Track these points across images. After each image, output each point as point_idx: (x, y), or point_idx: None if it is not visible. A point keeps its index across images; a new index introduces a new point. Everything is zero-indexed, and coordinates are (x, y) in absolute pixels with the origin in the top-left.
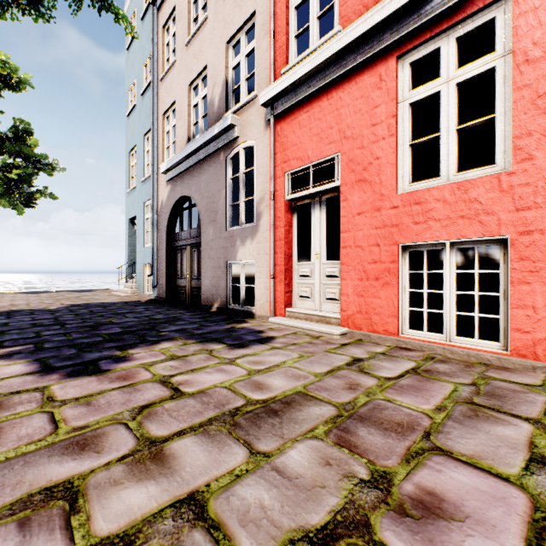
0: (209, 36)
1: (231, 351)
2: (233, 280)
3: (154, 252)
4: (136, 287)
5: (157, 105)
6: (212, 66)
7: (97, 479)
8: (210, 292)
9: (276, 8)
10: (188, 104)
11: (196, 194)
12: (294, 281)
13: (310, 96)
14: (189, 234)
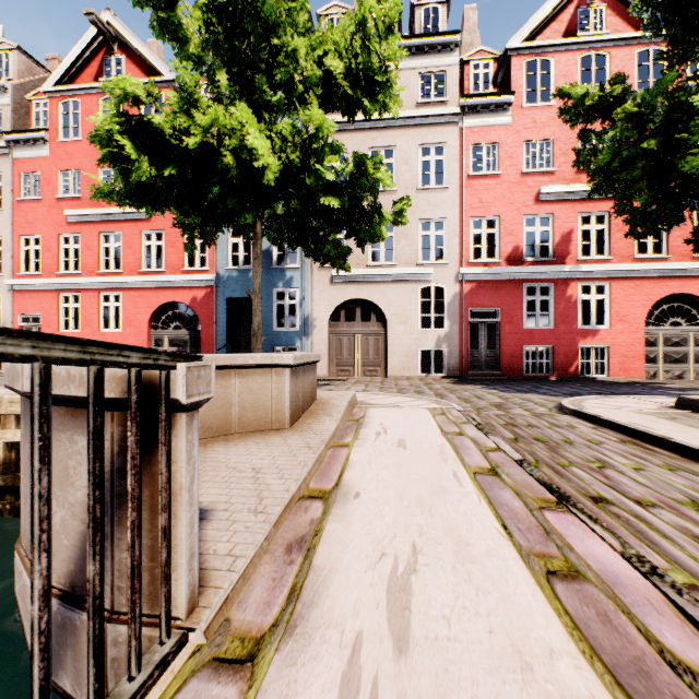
0: None
1: None
2: None
3: None
4: None
5: None
6: None
7: None
8: None
9: (15, 245)
10: None
11: None
12: None
13: (31, 290)
14: None
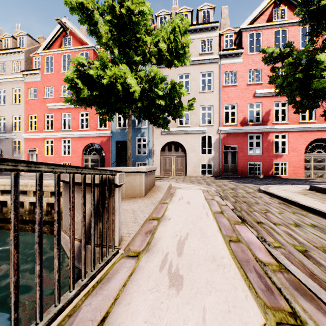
0: (6, 110)
1: None
2: None
3: None
4: None
5: None
6: (7, 117)
7: None
8: None
9: (26, 119)
10: None
11: (1, 146)
12: None
13: (33, 138)
14: None
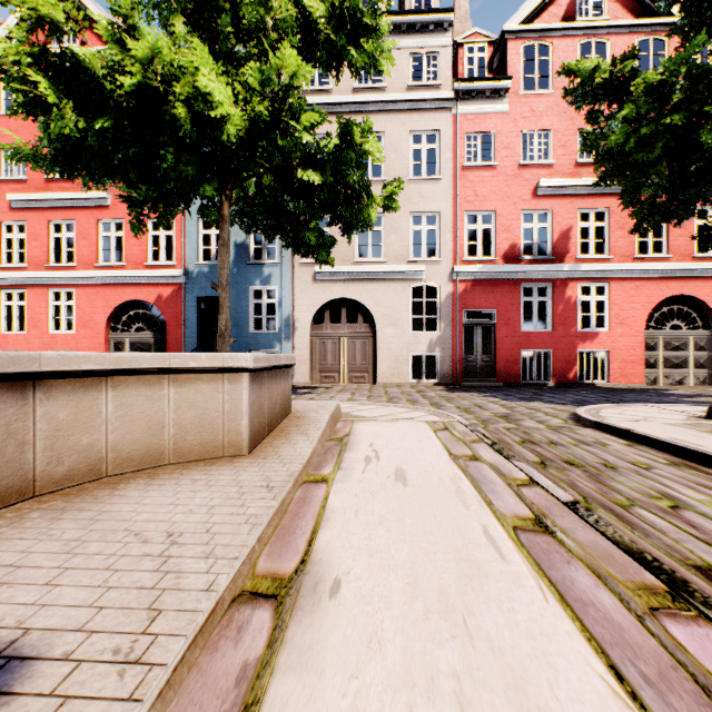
0: None
1: None
2: None
3: None
4: None
5: None
6: None
7: None
8: None
9: None
10: None
11: None
12: None
13: None
14: None
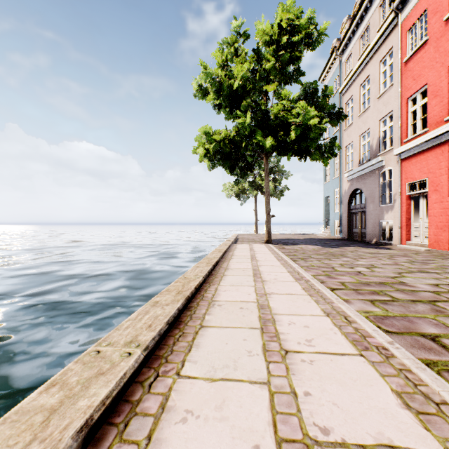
0: (370, 115)
1: (374, 249)
2: (382, 229)
3: (340, 215)
4: (329, 232)
5: (342, 142)
6: (371, 129)
7: (347, 253)
8: (370, 234)
9: (402, 112)
10: (359, 144)
11: (363, 188)
12: (411, 229)
13: (415, 153)
14: (360, 206)
